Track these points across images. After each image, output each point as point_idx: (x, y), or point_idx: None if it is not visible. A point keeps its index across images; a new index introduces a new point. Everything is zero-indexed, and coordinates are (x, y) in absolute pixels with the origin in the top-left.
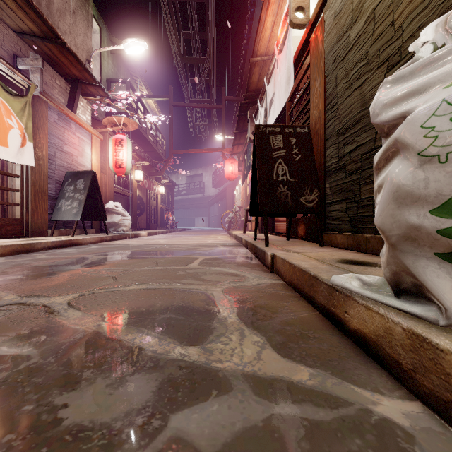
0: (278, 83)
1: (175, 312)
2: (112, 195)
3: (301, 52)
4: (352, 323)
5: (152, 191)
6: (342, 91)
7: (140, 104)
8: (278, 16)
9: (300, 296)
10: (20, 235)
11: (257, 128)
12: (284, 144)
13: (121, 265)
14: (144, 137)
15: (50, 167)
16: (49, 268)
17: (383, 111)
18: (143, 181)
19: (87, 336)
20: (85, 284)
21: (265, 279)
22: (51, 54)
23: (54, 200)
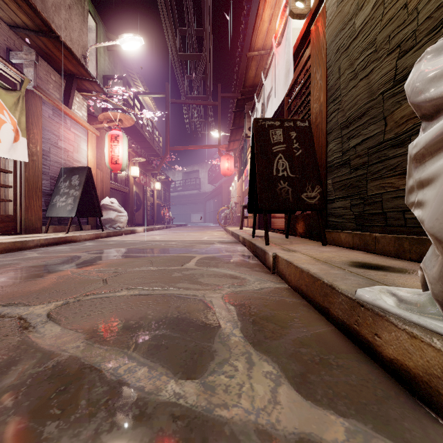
0: (276, 77)
1: (169, 327)
2: (108, 191)
3: (301, 44)
4: (387, 349)
5: (148, 187)
6: (346, 82)
7: (136, 101)
8: (276, 9)
9: (310, 305)
10: (13, 232)
11: (256, 122)
12: (284, 138)
13: (114, 265)
14: (140, 133)
15: (44, 163)
16: (37, 268)
17: (430, 86)
18: (139, 178)
19: (62, 363)
20: (72, 288)
21: (267, 282)
22: (46, 48)
23: (49, 197)
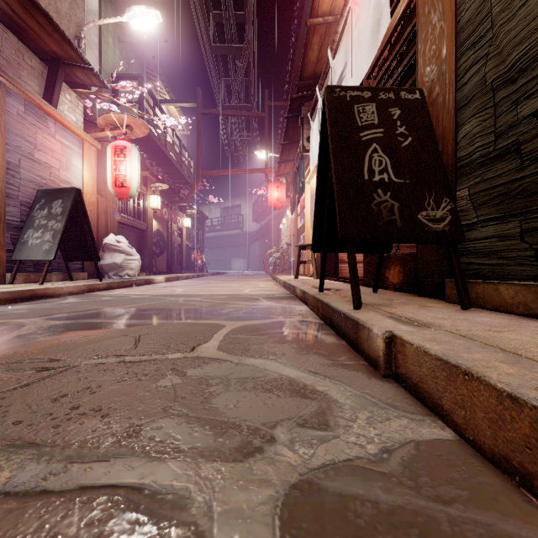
0: (354, 43)
1: None
2: (116, 226)
3: None
4: None
5: (174, 223)
6: None
7: (159, 113)
8: None
9: None
10: None
11: (329, 92)
12: (381, 118)
13: (60, 347)
14: (164, 153)
15: (11, 182)
16: None
17: None
18: (161, 210)
19: None
20: None
21: (388, 414)
22: (13, 13)
23: (18, 231)
